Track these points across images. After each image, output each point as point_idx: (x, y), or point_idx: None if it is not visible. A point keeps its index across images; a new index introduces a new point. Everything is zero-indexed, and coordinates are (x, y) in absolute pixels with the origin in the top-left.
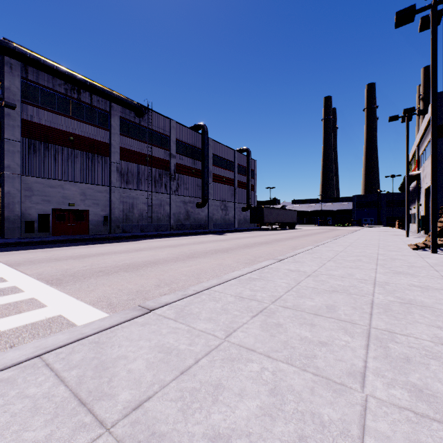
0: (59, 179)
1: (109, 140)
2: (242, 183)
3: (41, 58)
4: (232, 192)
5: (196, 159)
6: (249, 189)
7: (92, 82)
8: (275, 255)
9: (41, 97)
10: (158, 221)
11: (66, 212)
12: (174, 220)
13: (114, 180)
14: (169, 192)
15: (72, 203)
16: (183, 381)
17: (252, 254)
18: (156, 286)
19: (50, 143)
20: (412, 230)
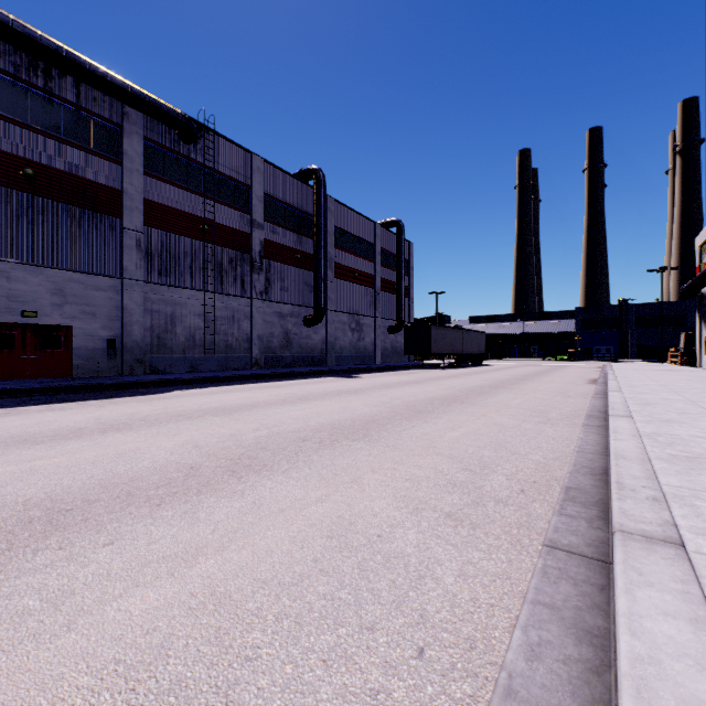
0: None
1: (119, 182)
2: (389, 282)
3: None
4: (370, 299)
5: (303, 234)
6: (401, 293)
7: (75, 52)
8: (525, 451)
9: None
10: (228, 350)
11: (17, 331)
12: (259, 348)
13: (131, 265)
14: (251, 295)
15: (30, 311)
16: None
17: (449, 447)
18: None
19: None
20: None
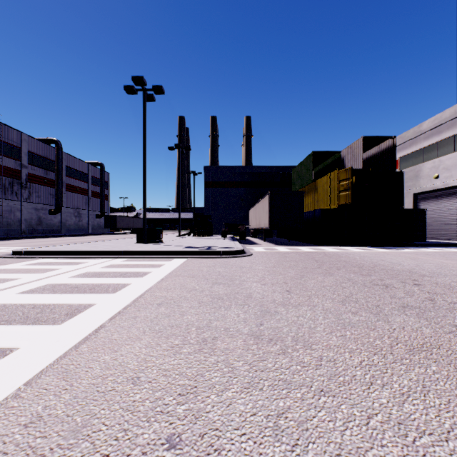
0: None
1: None
2: (96, 193)
3: None
4: (86, 201)
5: (49, 170)
6: (103, 199)
7: None
8: None
9: None
10: (9, 226)
11: None
12: (25, 225)
13: None
14: (21, 200)
15: None
16: (98, 244)
17: None
18: None
19: None
20: None
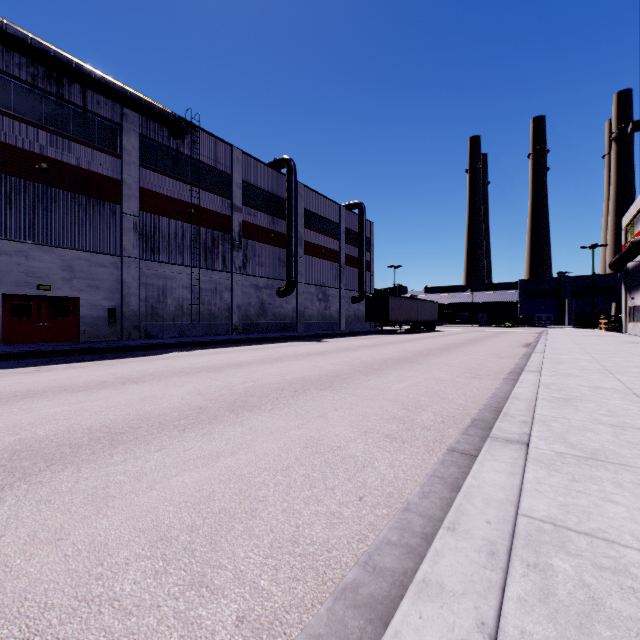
0: (18, 240)
1: (119, 174)
2: (352, 257)
3: None
4: (335, 273)
5: (276, 216)
6: (363, 267)
7: (82, 63)
8: (452, 397)
9: None
10: (211, 318)
11: (34, 302)
12: (238, 316)
13: (129, 245)
14: (231, 270)
15: (45, 285)
16: None
17: (394, 394)
18: None
19: None
20: (637, 334)
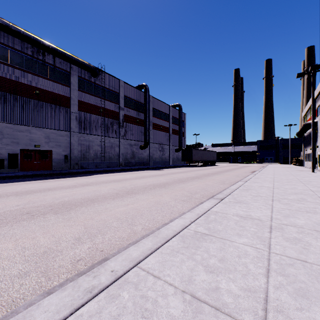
0: (27, 125)
1: (69, 94)
2: (175, 130)
3: (10, 24)
4: (167, 137)
5: (139, 111)
6: (180, 135)
7: (54, 46)
8: (209, 190)
9: (11, 57)
10: (110, 159)
11: (33, 152)
12: (122, 158)
13: (73, 126)
14: (119, 137)
15: (37, 145)
16: None
17: (188, 189)
18: (75, 240)
19: (19, 95)
20: (308, 167)
